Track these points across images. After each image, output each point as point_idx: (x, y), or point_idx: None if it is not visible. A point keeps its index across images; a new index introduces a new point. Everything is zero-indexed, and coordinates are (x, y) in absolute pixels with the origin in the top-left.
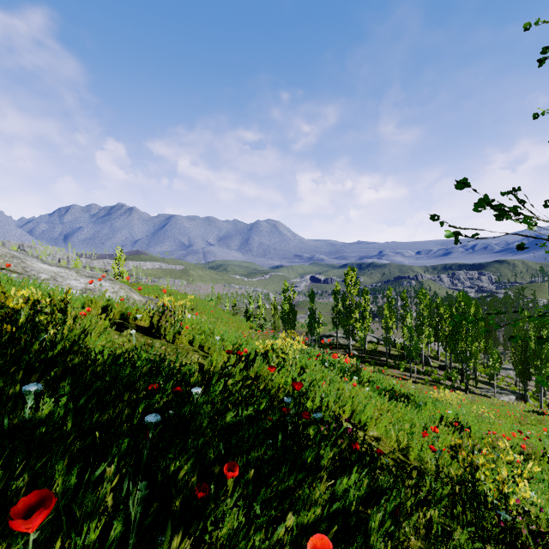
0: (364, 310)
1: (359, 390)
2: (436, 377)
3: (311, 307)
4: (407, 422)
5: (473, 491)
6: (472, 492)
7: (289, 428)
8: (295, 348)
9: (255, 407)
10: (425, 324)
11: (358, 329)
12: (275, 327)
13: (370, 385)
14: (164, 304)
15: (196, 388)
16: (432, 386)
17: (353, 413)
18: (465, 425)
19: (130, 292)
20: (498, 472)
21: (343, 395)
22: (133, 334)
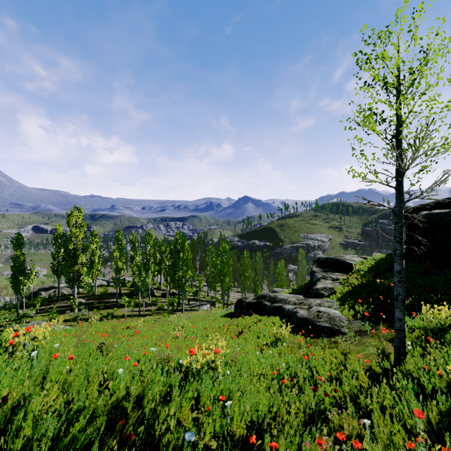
0: (94, 254)
1: None
2: (160, 305)
3: (17, 256)
4: None
5: None
6: None
7: None
8: None
9: None
10: (151, 261)
11: (85, 275)
12: None
13: None
14: None
15: None
16: (158, 314)
17: None
18: (254, 417)
19: None
20: None
21: None
22: None
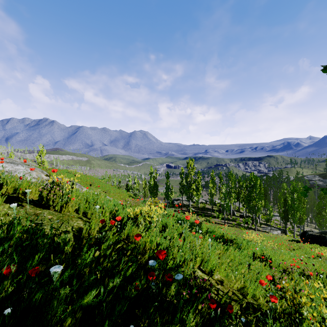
0: (198, 184)
1: (203, 239)
2: (238, 222)
3: (167, 182)
4: (236, 262)
5: (301, 326)
6: (297, 325)
7: (154, 290)
8: (158, 213)
9: (122, 274)
10: (232, 191)
11: (195, 195)
12: (145, 195)
13: (208, 234)
14: (53, 181)
15: (55, 267)
16: (237, 227)
17: (202, 262)
18: (267, 257)
19: (40, 173)
20: (319, 310)
21: (195, 248)
22: (13, 208)
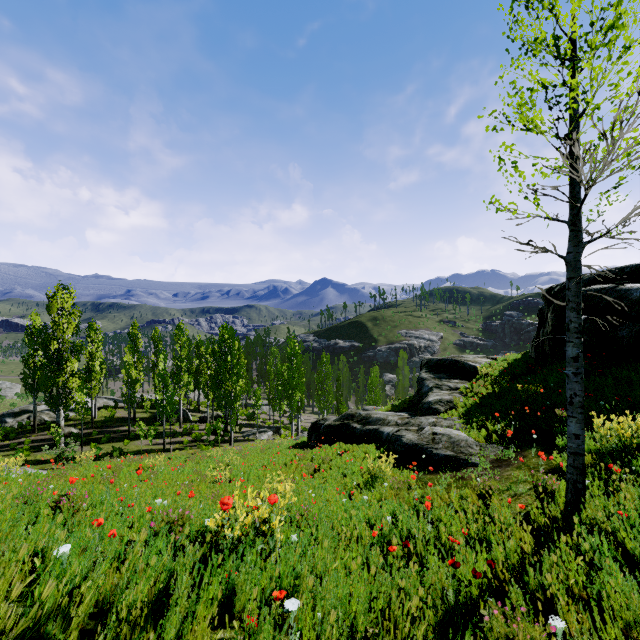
0: (92, 359)
1: None
2: (197, 435)
3: None
4: None
5: None
6: None
7: None
8: None
9: None
10: (183, 369)
11: (76, 390)
12: None
13: None
14: None
15: None
16: (193, 448)
17: None
18: (343, 633)
19: None
20: None
21: None
22: None
